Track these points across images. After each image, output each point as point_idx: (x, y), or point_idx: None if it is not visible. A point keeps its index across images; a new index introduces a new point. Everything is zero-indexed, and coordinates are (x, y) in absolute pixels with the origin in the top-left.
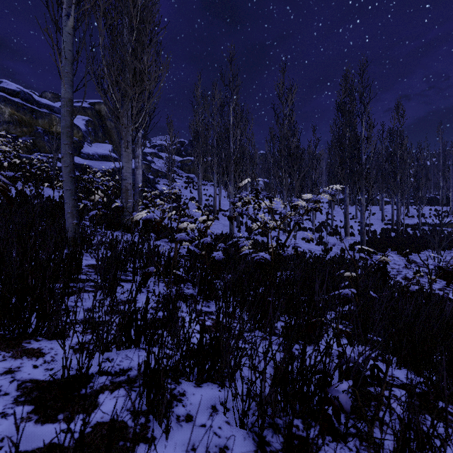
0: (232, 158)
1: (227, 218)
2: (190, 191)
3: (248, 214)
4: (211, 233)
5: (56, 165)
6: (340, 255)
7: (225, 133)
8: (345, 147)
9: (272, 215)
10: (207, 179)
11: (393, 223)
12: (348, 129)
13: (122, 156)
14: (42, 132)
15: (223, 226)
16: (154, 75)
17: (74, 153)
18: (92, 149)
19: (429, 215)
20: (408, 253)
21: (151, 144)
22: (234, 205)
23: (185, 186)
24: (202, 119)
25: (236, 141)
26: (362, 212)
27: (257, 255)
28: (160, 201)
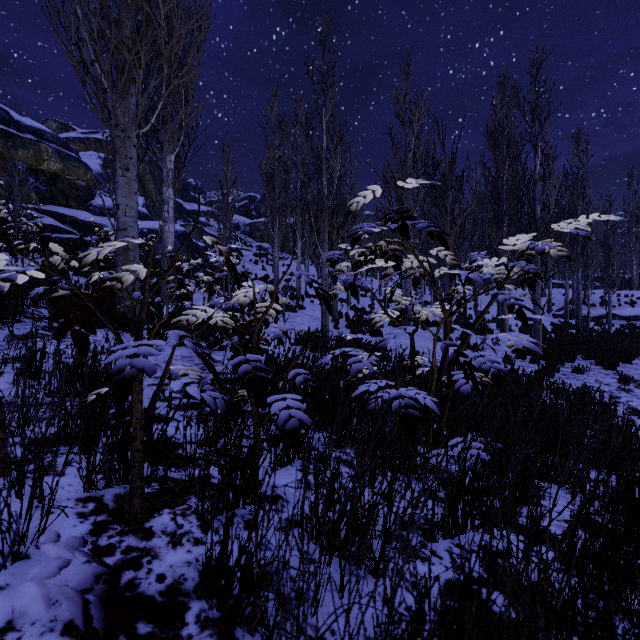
0: (326, 206)
1: (317, 289)
2: (263, 267)
3: (349, 302)
4: (283, 333)
5: (41, 221)
6: (511, 369)
7: (314, 162)
8: (502, 195)
9: (433, 288)
10: (288, 251)
11: (568, 314)
12: (507, 168)
13: (118, 185)
14: (25, 170)
15: (311, 320)
16: (179, 31)
17: (79, 206)
18: (108, 200)
19: (619, 303)
20: (615, 364)
21: (206, 199)
22: (335, 266)
23: (255, 260)
24: (280, 156)
25: (332, 184)
26: (535, 297)
27: (399, 394)
28: (205, 277)
